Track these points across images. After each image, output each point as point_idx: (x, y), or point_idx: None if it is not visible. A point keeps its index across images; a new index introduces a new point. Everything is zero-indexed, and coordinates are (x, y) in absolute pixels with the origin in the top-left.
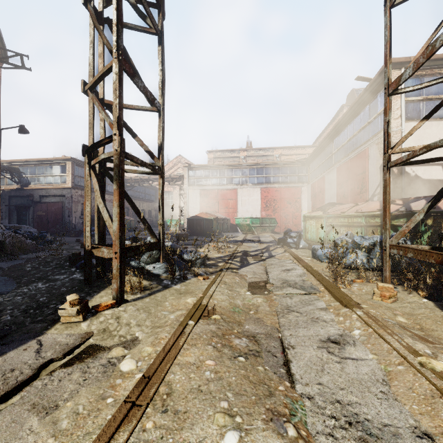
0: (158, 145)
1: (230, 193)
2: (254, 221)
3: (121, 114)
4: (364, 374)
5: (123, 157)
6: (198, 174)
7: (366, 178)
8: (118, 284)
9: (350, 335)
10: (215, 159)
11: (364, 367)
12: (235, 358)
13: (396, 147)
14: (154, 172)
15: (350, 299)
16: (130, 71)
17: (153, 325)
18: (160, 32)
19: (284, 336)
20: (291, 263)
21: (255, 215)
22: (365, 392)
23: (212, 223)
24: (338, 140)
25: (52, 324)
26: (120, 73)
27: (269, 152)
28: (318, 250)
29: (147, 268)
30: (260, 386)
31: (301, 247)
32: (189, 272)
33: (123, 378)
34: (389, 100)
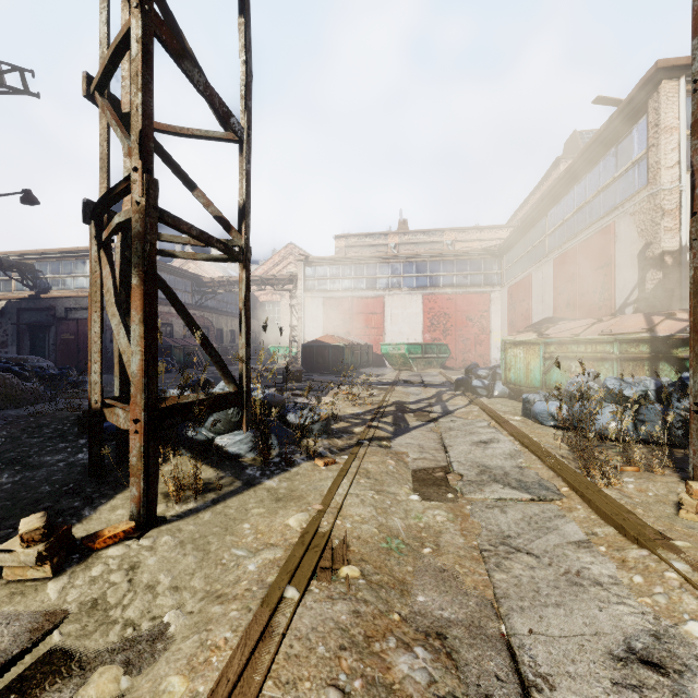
0: (239, 205)
1: (373, 303)
2: (412, 350)
3: (149, 127)
4: None
5: (154, 218)
6: (320, 272)
7: (611, 275)
8: (140, 488)
9: (680, 636)
10: (348, 249)
11: None
12: None
13: None
14: (230, 256)
15: (640, 522)
16: (173, 44)
17: (208, 589)
18: None
19: (514, 634)
20: (487, 427)
21: (414, 339)
22: None
23: (342, 353)
24: (555, 212)
25: None
26: (147, 41)
27: (436, 237)
28: (534, 404)
29: (216, 442)
30: None
31: (497, 395)
32: (298, 448)
33: None
34: None
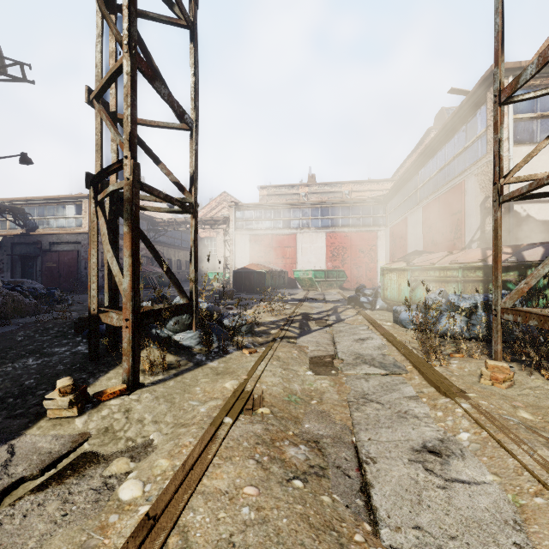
0: (190, 174)
1: (288, 239)
2: (317, 275)
3: (135, 129)
4: (484, 511)
5: (137, 188)
6: (247, 215)
7: (462, 220)
8: (129, 363)
9: (455, 440)
10: (269, 197)
11: (482, 496)
12: (289, 481)
13: (512, 174)
14: (184, 209)
15: (450, 384)
16: (148, 72)
17: (175, 422)
18: (192, 25)
19: (359, 440)
20: (366, 330)
21: (319, 267)
22: (489, 545)
23: (264, 277)
24: (424, 171)
25: (35, 420)
26: (133, 73)
27: (337, 188)
28: (400, 313)
29: (174, 338)
30: (326, 534)
31: (378, 308)
32: (231, 343)
33: (121, 513)
34: (501, 111)
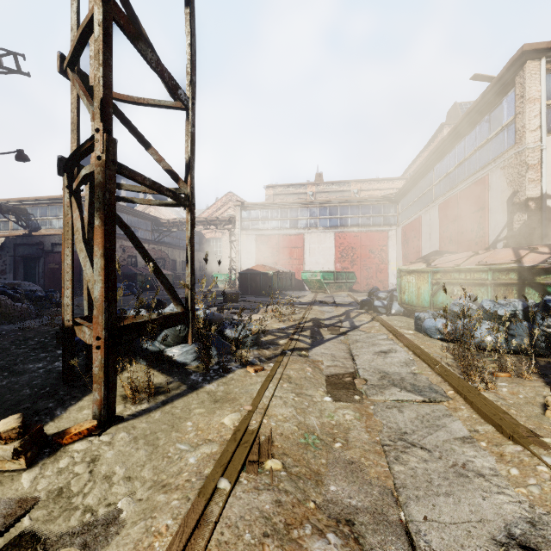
0: (186, 161)
1: (295, 239)
2: (326, 276)
3: (109, 96)
4: None
5: (113, 171)
6: (253, 215)
7: (485, 217)
8: (101, 393)
9: None
10: (275, 196)
11: None
12: None
13: None
14: (178, 202)
15: (514, 421)
16: (129, 28)
17: (155, 479)
18: None
19: (411, 520)
20: (386, 340)
21: (328, 268)
22: None
23: (271, 279)
24: (440, 166)
25: None
26: (107, 24)
27: (345, 187)
28: (424, 321)
29: (167, 352)
30: None
31: (394, 313)
32: (233, 358)
33: None
34: None
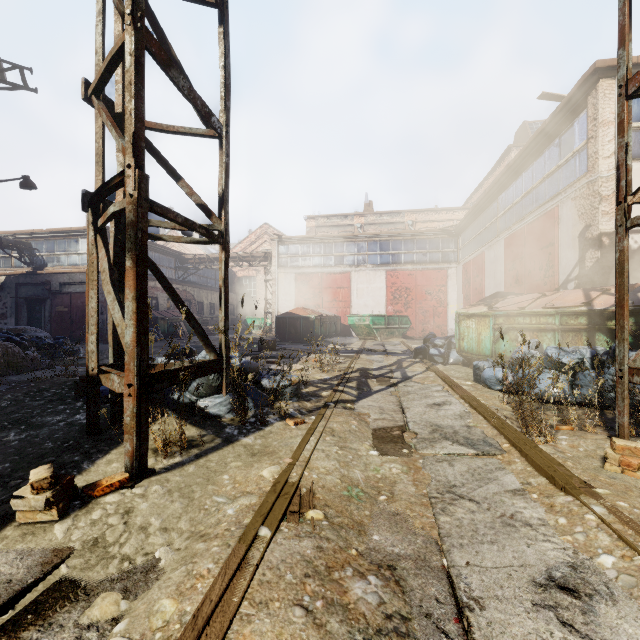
0: (219, 194)
1: (341, 278)
2: (376, 321)
3: (141, 129)
4: None
5: (145, 208)
6: (292, 250)
7: (555, 254)
8: (133, 444)
9: (593, 567)
10: (318, 229)
11: None
12: None
13: None
14: (211, 239)
15: (568, 473)
16: (161, 55)
17: (192, 530)
18: (221, 2)
19: (453, 566)
20: (441, 391)
21: (378, 311)
22: None
23: (313, 324)
24: (506, 196)
25: None
26: (139, 54)
27: (398, 218)
28: (484, 370)
29: (199, 404)
30: None
31: (451, 362)
32: (271, 410)
33: None
34: (627, 106)
